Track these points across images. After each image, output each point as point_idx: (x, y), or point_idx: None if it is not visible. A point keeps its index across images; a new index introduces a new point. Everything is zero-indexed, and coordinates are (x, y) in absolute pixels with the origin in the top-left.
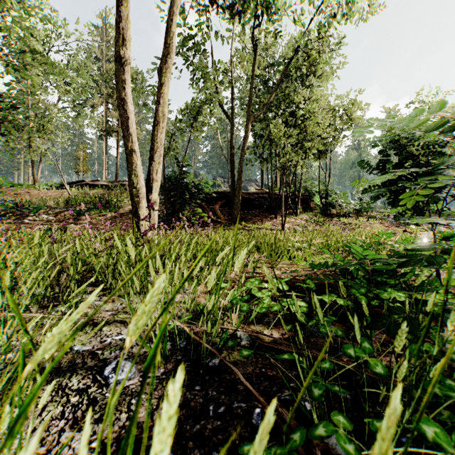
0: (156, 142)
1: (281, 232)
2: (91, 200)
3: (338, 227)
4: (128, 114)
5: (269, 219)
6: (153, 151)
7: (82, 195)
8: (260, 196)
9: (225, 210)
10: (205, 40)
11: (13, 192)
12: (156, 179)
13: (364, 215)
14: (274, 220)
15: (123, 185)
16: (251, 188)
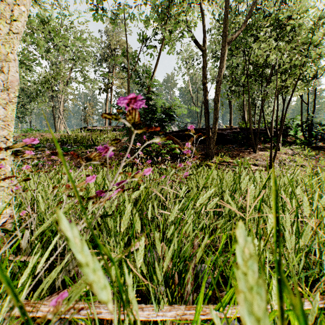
0: None
1: None
2: (79, 139)
3: None
4: None
5: (247, 153)
6: None
7: (76, 136)
8: (233, 131)
9: (197, 145)
10: None
11: (32, 135)
12: None
13: None
14: (253, 154)
15: (114, 129)
16: None
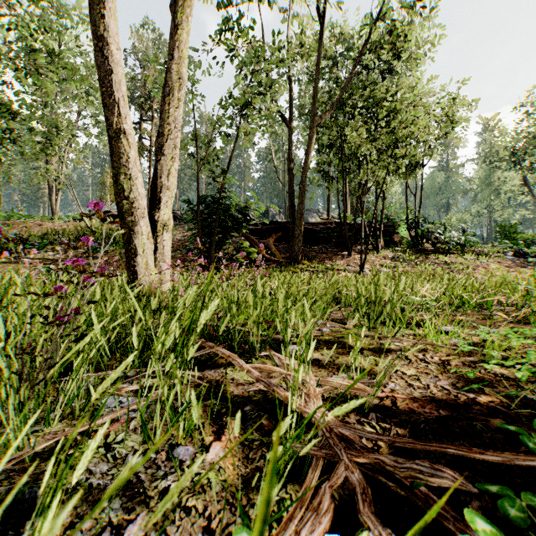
0: (167, 123)
1: (375, 276)
2: (111, 234)
3: (438, 268)
4: (112, 65)
5: (341, 257)
6: (162, 139)
7: (101, 228)
8: (327, 227)
9: (281, 246)
10: (256, 23)
11: (21, 225)
12: (168, 186)
13: (471, 252)
14: (348, 258)
15: None
16: (312, 220)
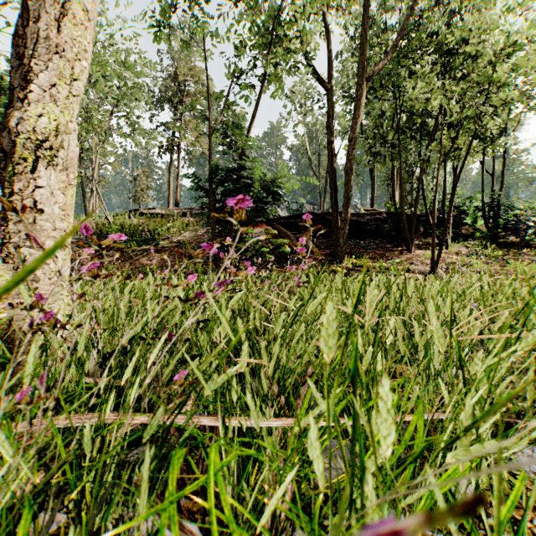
0: None
1: None
2: (127, 230)
3: None
4: None
5: (398, 253)
6: None
7: (122, 224)
8: (376, 218)
9: (319, 241)
10: None
11: None
12: (57, 44)
13: None
14: (407, 254)
15: (184, 214)
16: None
